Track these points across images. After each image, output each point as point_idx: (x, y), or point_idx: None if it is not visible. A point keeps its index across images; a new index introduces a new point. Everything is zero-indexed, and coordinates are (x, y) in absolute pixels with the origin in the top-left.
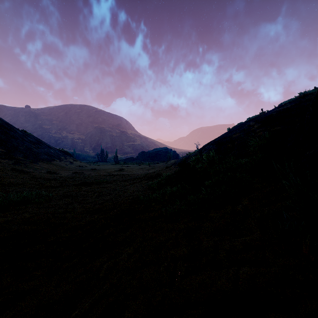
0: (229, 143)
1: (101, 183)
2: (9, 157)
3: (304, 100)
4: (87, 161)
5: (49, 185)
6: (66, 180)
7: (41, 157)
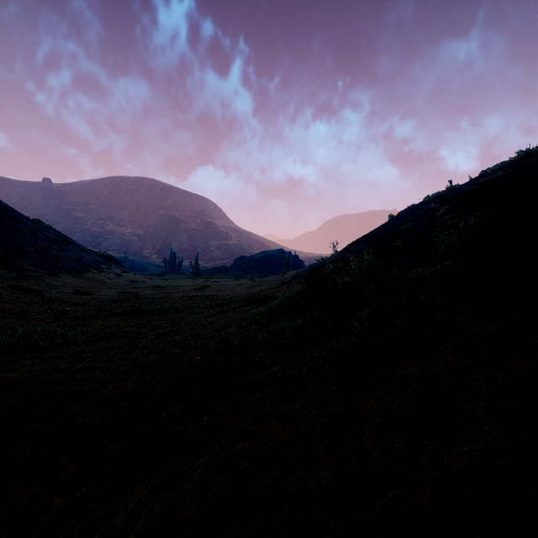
0: (394, 240)
1: (166, 312)
2: (8, 266)
3: (528, 163)
4: (148, 272)
5: (73, 314)
6: (105, 306)
7: (66, 266)
